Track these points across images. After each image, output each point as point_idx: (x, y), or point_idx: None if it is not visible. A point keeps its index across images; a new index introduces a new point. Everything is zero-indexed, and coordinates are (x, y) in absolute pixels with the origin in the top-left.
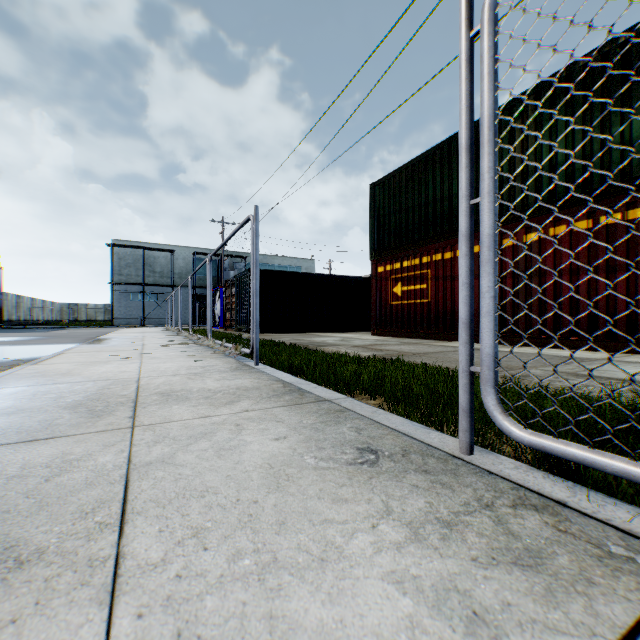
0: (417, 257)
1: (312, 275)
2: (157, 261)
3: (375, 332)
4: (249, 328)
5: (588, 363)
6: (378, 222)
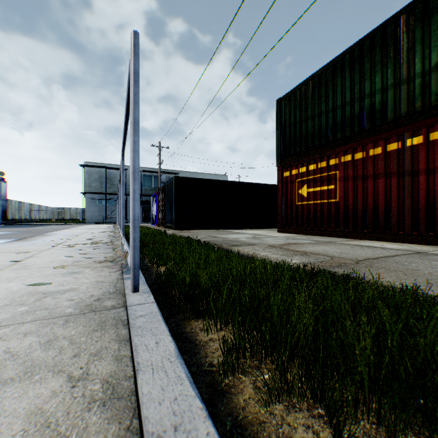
0: (324, 160)
1: (226, 182)
2: (115, 177)
3: (281, 229)
4: (174, 225)
5: None
6: (284, 132)
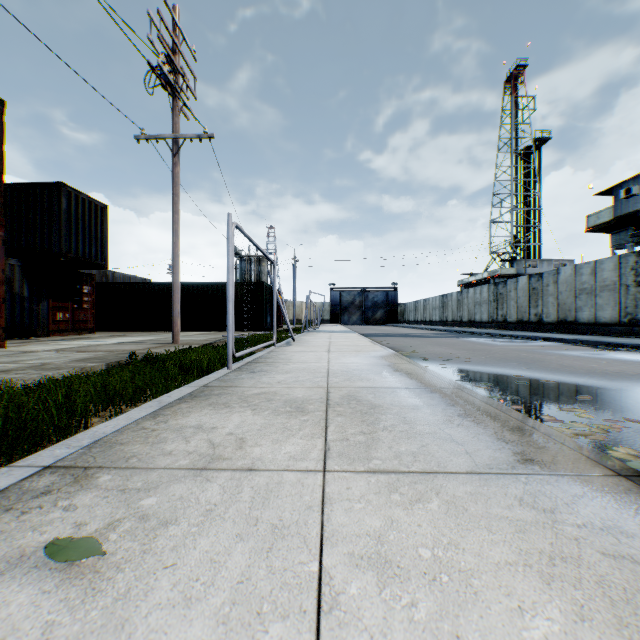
0: None
1: None
2: None
3: None
4: None
5: None
6: None
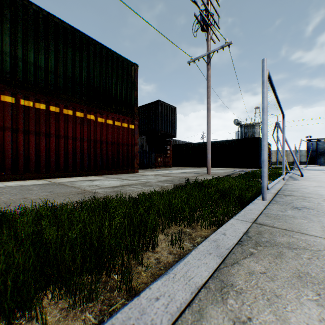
0: None
1: None
2: None
3: None
4: None
5: (71, 184)
6: None
